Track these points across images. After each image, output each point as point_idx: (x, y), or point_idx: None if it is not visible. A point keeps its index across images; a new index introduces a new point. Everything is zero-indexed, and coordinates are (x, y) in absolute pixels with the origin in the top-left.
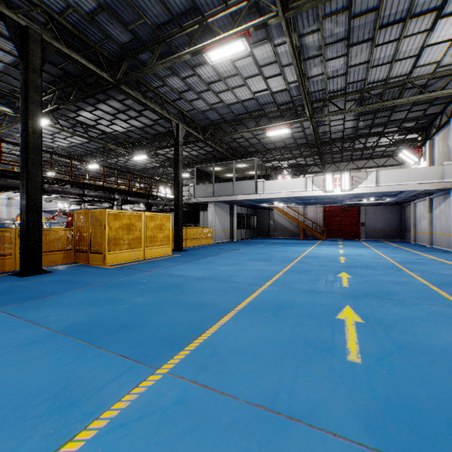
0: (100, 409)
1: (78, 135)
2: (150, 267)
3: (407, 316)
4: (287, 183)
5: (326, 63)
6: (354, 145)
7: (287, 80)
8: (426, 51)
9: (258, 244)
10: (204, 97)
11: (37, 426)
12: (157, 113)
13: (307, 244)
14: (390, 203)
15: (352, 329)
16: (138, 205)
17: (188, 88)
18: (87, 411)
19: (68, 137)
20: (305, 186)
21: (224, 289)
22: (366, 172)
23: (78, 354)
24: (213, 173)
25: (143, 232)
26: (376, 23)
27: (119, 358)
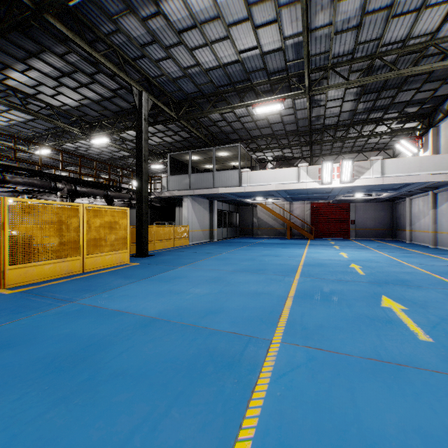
0: None
1: (10, 105)
2: (78, 290)
3: None
4: (277, 174)
5: (337, 5)
6: (347, 135)
7: (284, 34)
8: None
9: (242, 244)
10: (175, 56)
11: None
12: (115, 79)
13: (297, 244)
14: (383, 199)
15: None
16: (97, 198)
17: (152, 39)
18: None
19: (3, 111)
20: (298, 177)
21: (189, 365)
22: (370, 161)
23: None
24: (190, 161)
25: (81, 232)
26: None
27: None
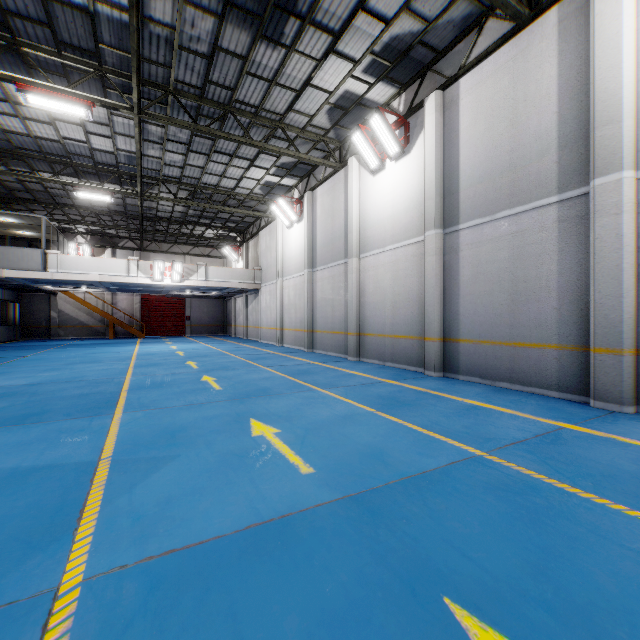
0: (107, 425)
1: None
2: None
3: (238, 374)
4: (102, 263)
5: (166, 152)
6: (182, 229)
7: (117, 146)
8: (245, 180)
9: (45, 347)
10: None
11: (79, 435)
12: None
13: (126, 343)
14: (215, 297)
15: (213, 382)
16: None
17: None
18: (99, 427)
19: None
20: (128, 271)
21: (88, 385)
22: (197, 265)
23: (25, 428)
24: None
25: None
26: (213, 148)
27: (72, 419)
